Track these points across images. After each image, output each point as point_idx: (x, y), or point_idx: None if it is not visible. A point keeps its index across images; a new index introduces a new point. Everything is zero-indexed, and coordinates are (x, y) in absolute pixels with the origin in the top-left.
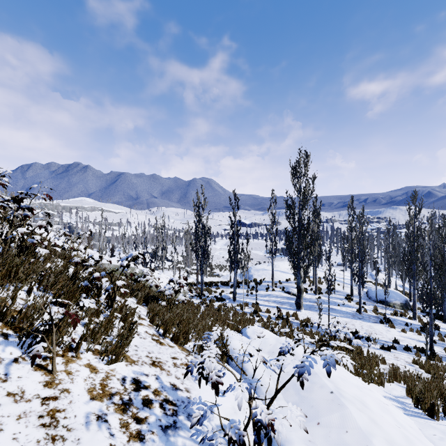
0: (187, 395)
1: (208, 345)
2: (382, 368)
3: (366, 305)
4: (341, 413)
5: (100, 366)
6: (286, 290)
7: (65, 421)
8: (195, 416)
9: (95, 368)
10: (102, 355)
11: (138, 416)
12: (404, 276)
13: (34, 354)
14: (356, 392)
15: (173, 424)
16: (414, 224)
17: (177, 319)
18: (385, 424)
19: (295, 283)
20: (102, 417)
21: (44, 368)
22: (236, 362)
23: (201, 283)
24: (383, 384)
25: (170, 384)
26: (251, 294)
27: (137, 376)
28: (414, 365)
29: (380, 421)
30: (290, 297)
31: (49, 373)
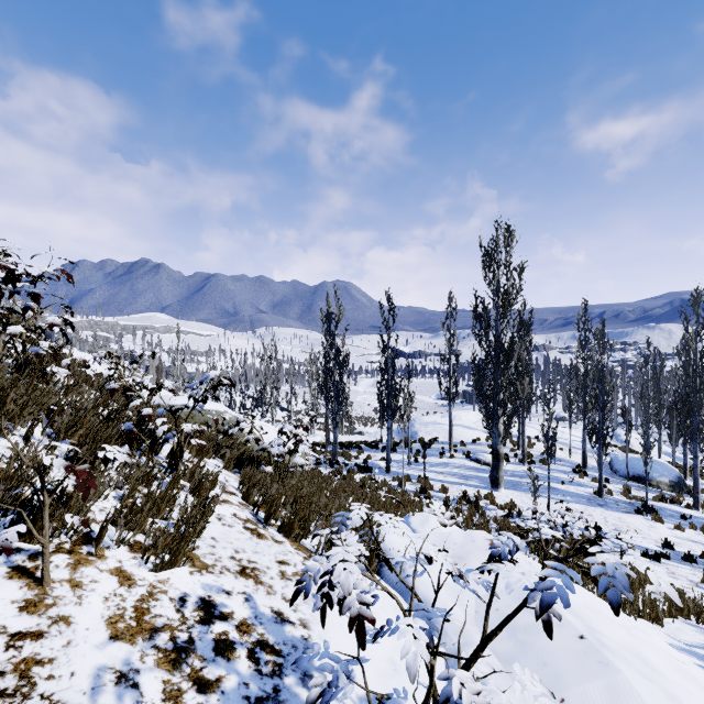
0: (304, 634)
1: (343, 537)
2: (650, 591)
3: (609, 483)
4: (609, 682)
5: (140, 574)
6: (472, 456)
7: (49, 686)
8: (315, 684)
9: (130, 577)
10: (145, 552)
11: (202, 676)
12: (675, 436)
13: None
14: (624, 637)
15: (272, 695)
16: (696, 347)
17: (290, 495)
18: None
19: (487, 446)
20: (127, 676)
21: (28, 575)
22: (399, 574)
23: (334, 443)
24: (660, 620)
25: (271, 611)
26: (416, 462)
27: (210, 595)
28: None
29: (688, 702)
30: (481, 467)
31: (37, 585)
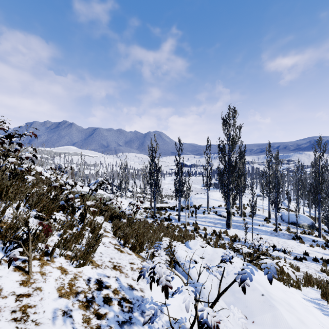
0: (141, 294)
1: (159, 252)
2: (297, 275)
3: (280, 226)
4: (273, 313)
5: (70, 269)
6: (218, 213)
7: (35, 316)
8: (147, 314)
9: (66, 270)
10: (72, 259)
11: (99, 312)
12: (310, 203)
13: (11, 257)
14: (282, 295)
15: (128, 320)
16: (320, 163)
17: (135, 233)
18: (311, 324)
19: (225, 209)
20: (67, 312)
21: (22, 270)
22: (183, 268)
23: (154, 208)
24: (300, 288)
25: (127, 284)
26: (192, 216)
27: (100, 278)
28: (322, 273)
29: (307, 322)
30: (222, 218)
31: (26, 274)
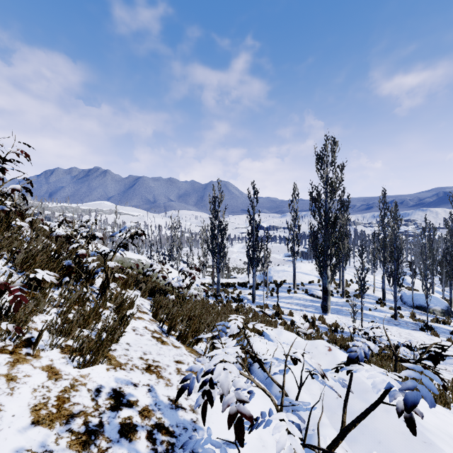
0: (193, 417)
1: (223, 341)
2: (436, 383)
3: (401, 310)
4: None
5: (66, 370)
6: (309, 292)
7: None
8: None
9: (58, 372)
10: (72, 353)
11: None
12: (444, 279)
13: None
14: (434, 420)
15: None
16: None
17: (186, 315)
18: None
19: (319, 286)
20: None
21: None
22: (268, 372)
23: (217, 283)
24: (449, 405)
25: (168, 399)
26: (272, 296)
27: (120, 386)
28: None
29: None
30: (315, 300)
31: None
